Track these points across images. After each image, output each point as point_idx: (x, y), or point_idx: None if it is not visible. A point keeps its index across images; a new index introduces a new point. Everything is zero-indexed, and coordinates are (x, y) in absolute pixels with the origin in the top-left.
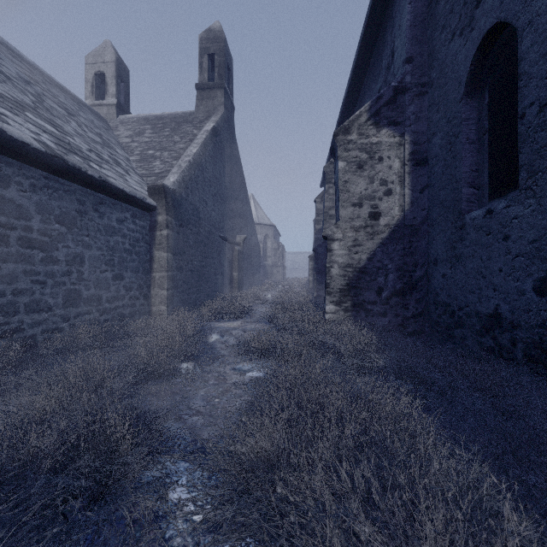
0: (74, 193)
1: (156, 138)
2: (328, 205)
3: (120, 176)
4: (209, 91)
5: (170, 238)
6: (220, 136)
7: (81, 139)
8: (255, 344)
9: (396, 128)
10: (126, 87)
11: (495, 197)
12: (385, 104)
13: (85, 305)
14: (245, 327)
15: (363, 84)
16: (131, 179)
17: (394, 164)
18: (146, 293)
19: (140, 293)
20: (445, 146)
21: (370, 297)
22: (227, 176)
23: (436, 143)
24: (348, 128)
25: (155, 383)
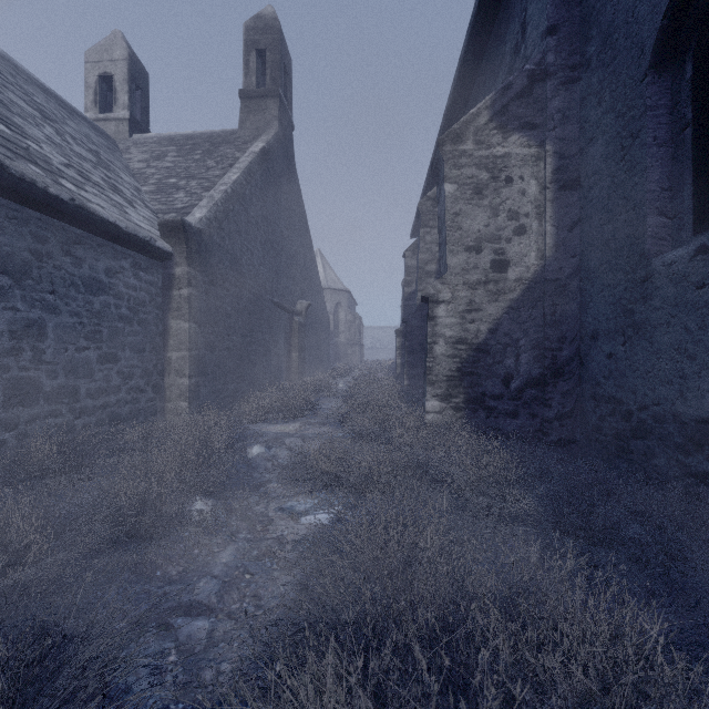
0: (27, 223)
1: (182, 163)
2: (424, 258)
3: (115, 206)
4: (259, 100)
5: (194, 300)
6: (273, 162)
7: (55, 149)
8: (319, 465)
9: (532, 133)
10: (143, 96)
11: (706, 227)
12: (515, 97)
13: (47, 403)
14: (306, 432)
15: (474, 85)
16: (135, 212)
17: (529, 188)
18: (157, 382)
19: (147, 383)
20: (613, 155)
21: (493, 389)
22: (284, 219)
23: (596, 152)
24: (459, 133)
25: (142, 541)
